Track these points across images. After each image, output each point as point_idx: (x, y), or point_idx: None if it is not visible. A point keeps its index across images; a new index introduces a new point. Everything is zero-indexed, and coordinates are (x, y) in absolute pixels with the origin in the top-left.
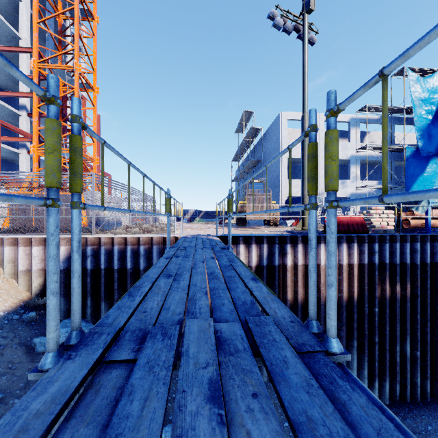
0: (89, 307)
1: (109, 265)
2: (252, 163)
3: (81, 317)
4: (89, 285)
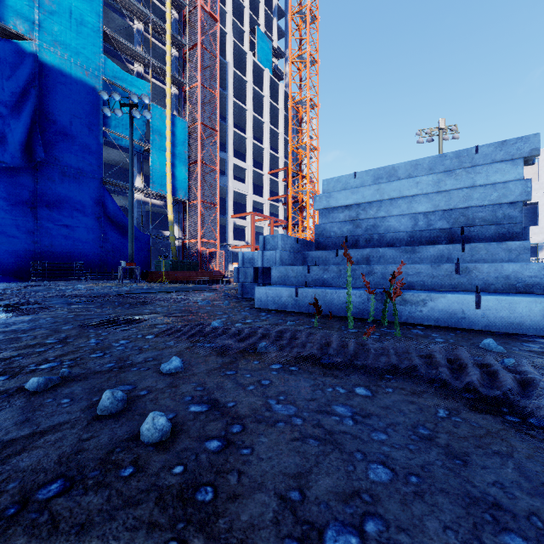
0: None
1: None
2: None
3: None
4: None
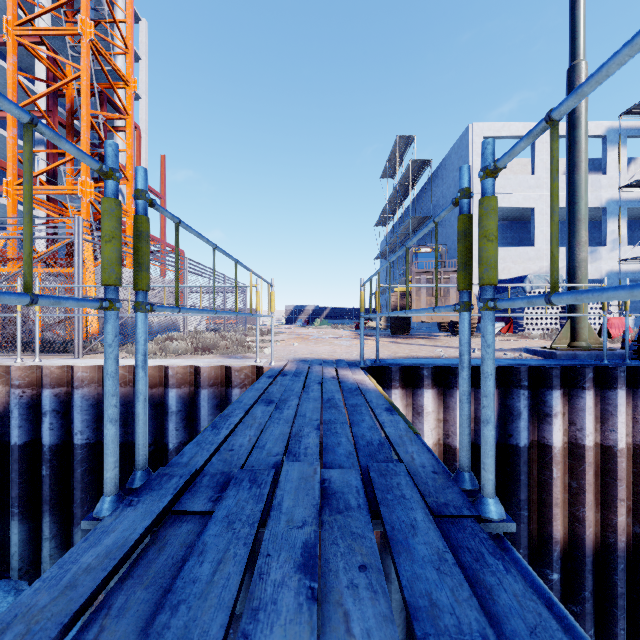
0: (47, 539)
1: (95, 436)
2: (412, 225)
3: (31, 559)
4: (47, 483)
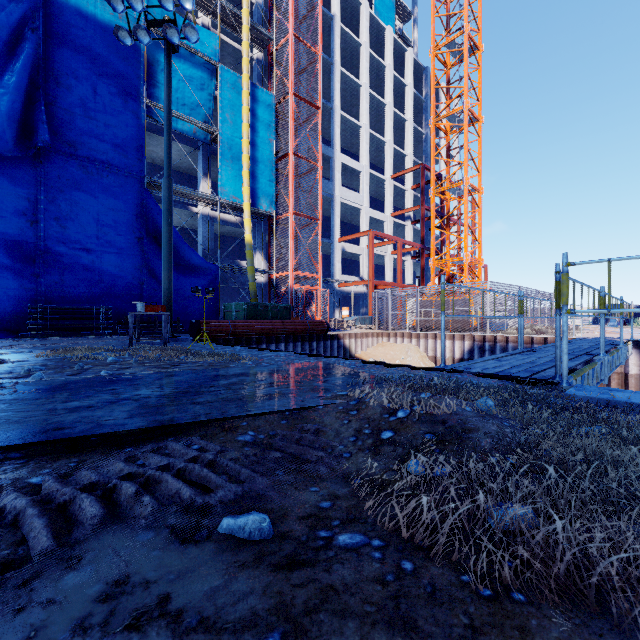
0: None
1: None
2: None
3: None
4: None
